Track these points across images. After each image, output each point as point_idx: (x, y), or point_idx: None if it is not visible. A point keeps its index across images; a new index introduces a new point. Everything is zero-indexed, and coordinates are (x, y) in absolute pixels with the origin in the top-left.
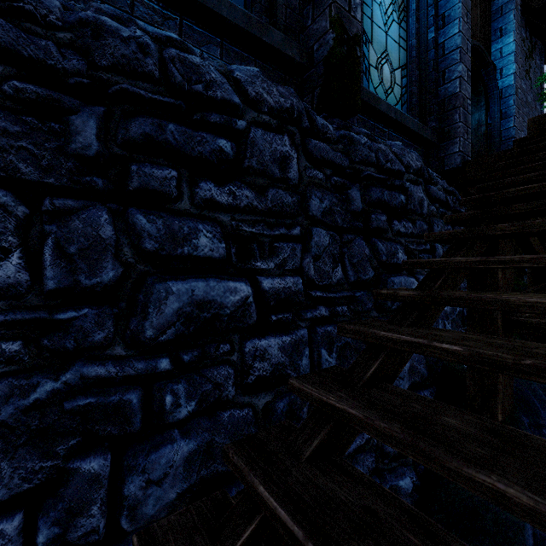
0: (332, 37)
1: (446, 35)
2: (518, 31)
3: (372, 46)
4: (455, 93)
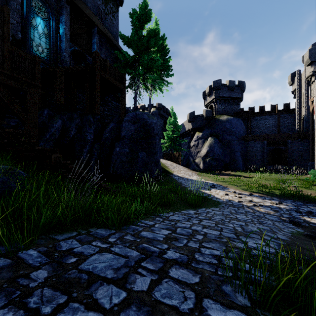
0: (11, 38)
1: (62, 45)
2: (98, 50)
3: (34, 41)
4: (63, 59)
